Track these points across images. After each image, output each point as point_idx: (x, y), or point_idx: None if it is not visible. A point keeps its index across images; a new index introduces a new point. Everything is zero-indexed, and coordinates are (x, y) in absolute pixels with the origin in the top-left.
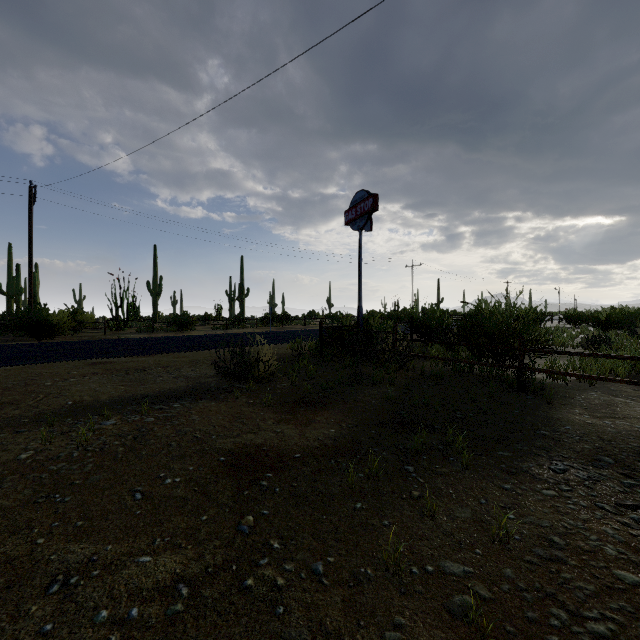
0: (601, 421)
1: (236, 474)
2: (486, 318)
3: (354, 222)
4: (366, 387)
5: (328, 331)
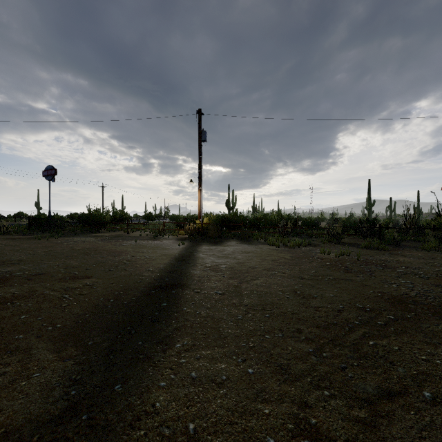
0: (99, 234)
1: (10, 239)
2: (91, 215)
3: (47, 177)
4: (46, 233)
5: (33, 220)
